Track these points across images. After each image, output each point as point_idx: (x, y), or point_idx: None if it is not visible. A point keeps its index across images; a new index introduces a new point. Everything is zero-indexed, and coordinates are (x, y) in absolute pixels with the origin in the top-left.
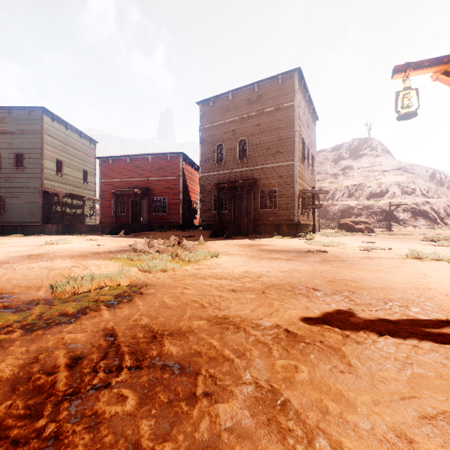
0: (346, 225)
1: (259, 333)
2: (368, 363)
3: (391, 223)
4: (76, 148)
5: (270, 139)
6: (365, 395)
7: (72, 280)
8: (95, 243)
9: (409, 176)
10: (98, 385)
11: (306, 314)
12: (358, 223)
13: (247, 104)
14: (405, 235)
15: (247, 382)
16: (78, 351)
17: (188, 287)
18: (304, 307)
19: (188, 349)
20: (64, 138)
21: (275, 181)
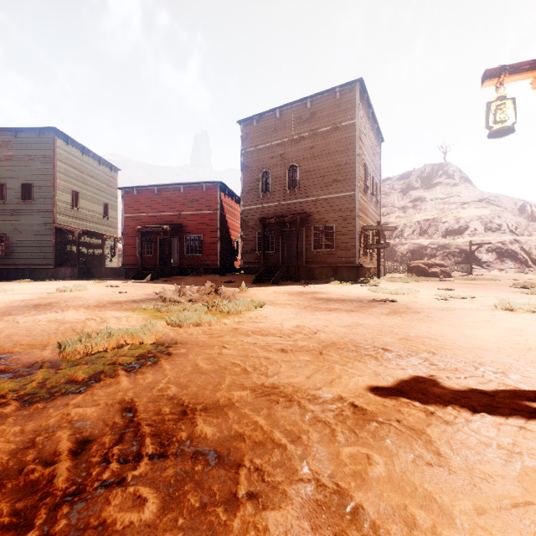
0: (417, 268)
1: (317, 408)
2: (463, 452)
3: (472, 266)
4: (94, 177)
5: (326, 165)
6: (465, 500)
7: (84, 336)
8: (116, 290)
9: (494, 209)
10: (109, 481)
11: (376, 382)
12: (433, 266)
13: (298, 123)
14: (490, 280)
15: (305, 478)
16: (86, 431)
17: (227, 346)
18: (373, 373)
19: (227, 430)
20: (80, 165)
21: (331, 215)
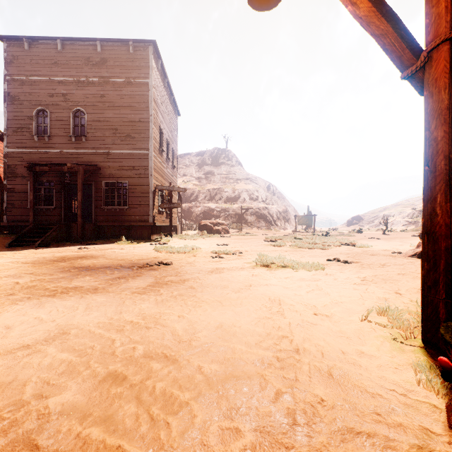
0: (206, 226)
1: None
2: None
3: (243, 224)
4: None
5: (118, 118)
6: None
7: None
8: None
9: (254, 186)
10: None
11: None
12: (217, 224)
13: (86, 64)
14: (252, 235)
15: None
16: None
17: None
18: None
19: None
20: None
21: (125, 171)
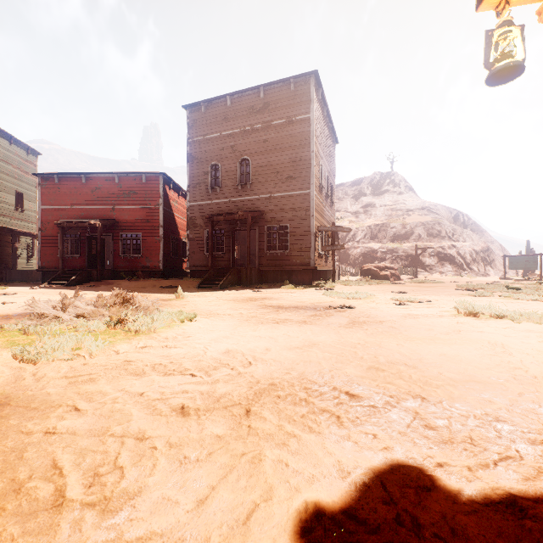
0: (370, 271)
1: None
2: None
3: (418, 269)
4: (2, 159)
5: (280, 160)
6: None
7: None
8: (4, 300)
9: (434, 217)
10: None
11: (343, 505)
12: (384, 269)
13: (250, 113)
14: (435, 283)
15: None
16: None
17: (82, 407)
18: (336, 469)
19: None
20: None
21: (286, 214)
